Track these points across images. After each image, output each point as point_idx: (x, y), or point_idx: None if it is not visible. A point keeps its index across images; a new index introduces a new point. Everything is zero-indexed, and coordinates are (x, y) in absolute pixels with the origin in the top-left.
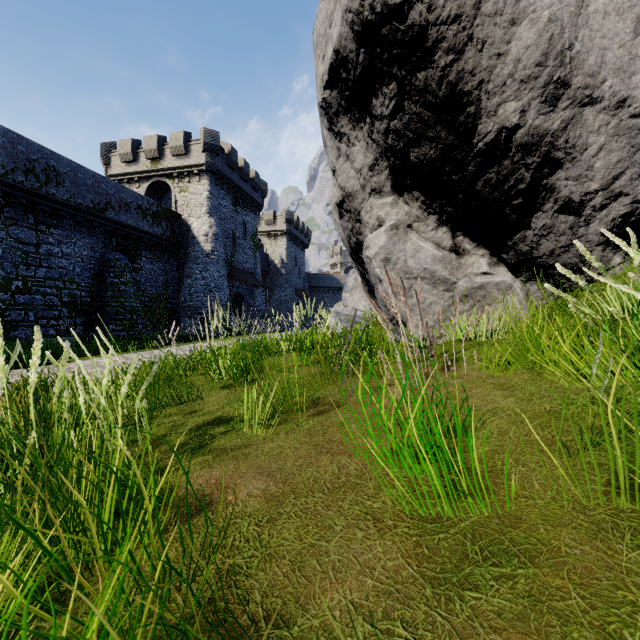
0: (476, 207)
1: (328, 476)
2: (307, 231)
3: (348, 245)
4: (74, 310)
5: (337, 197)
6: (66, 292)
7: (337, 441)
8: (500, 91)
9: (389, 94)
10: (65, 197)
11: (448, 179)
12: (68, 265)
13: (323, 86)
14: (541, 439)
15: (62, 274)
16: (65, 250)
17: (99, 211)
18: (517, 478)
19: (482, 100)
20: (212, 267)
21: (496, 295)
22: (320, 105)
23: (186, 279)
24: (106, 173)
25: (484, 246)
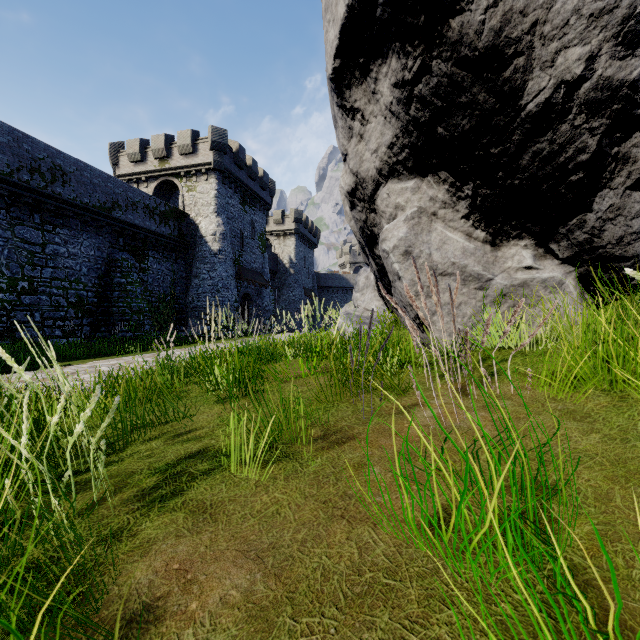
0: (520, 187)
1: (344, 567)
2: (316, 230)
3: (361, 239)
4: (81, 311)
5: (349, 184)
6: (72, 292)
7: (355, 496)
8: (560, 33)
9: (413, 53)
10: (71, 196)
11: (485, 154)
12: (74, 265)
13: (333, 54)
14: None
15: (68, 274)
16: (71, 250)
17: (106, 210)
18: None
19: (535, 47)
20: (220, 267)
21: (542, 294)
22: (330, 78)
23: (194, 279)
24: (115, 173)
25: (528, 235)
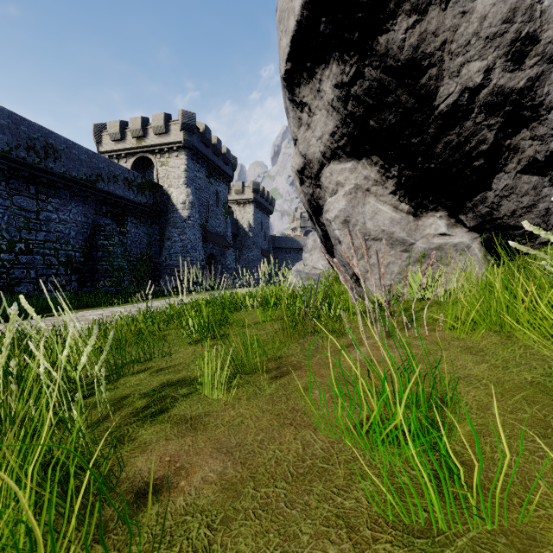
0: (435, 170)
1: (292, 457)
2: (271, 199)
3: (308, 209)
4: (69, 268)
5: (298, 164)
6: (62, 253)
7: (301, 410)
8: (464, 51)
9: (350, 61)
10: (61, 170)
11: (407, 143)
12: (64, 229)
13: (285, 59)
14: (531, 419)
15: (59, 237)
16: (62, 216)
17: (91, 182)
18: (515, 473)
19: (445, 61)
20: (189, 231)
21: (454, 255)
22: (283, 77)
23: (166, 241)
24: (98, 150)
25: (442, 208)
